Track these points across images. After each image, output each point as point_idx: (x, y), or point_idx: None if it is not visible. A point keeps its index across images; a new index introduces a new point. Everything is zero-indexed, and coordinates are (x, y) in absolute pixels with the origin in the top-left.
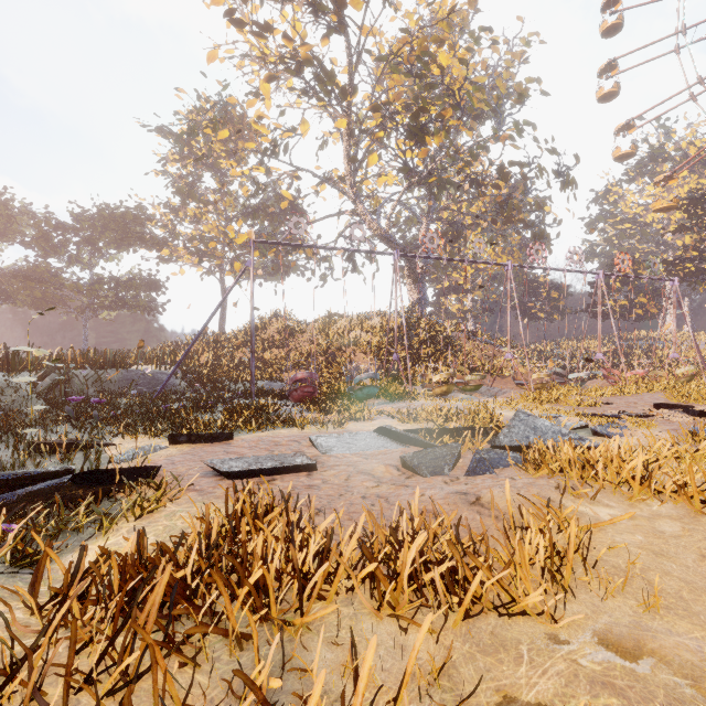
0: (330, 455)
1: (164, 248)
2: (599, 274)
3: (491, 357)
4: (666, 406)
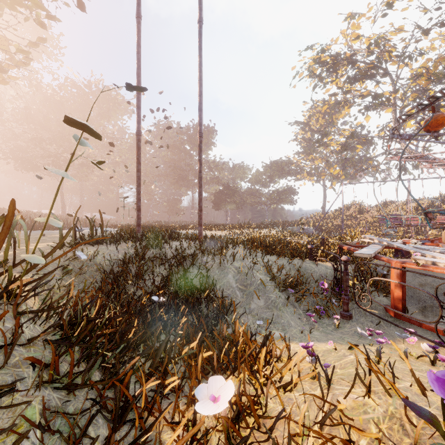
0: None
1: (297, 175)
2: None
3: None
4: None
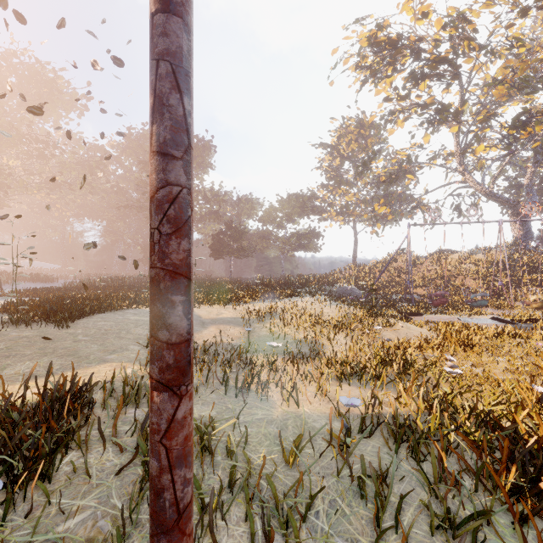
0: (470, 323)
1: (323, 213)
2: None
3: None
4: None
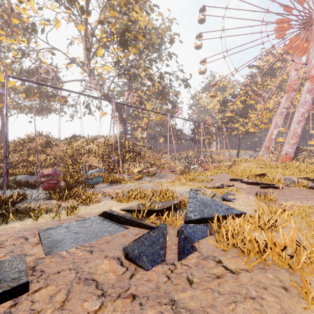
0: (54, 253)
1: None
2: (201, 123)
3: (158, 159)
4: (234, 180)
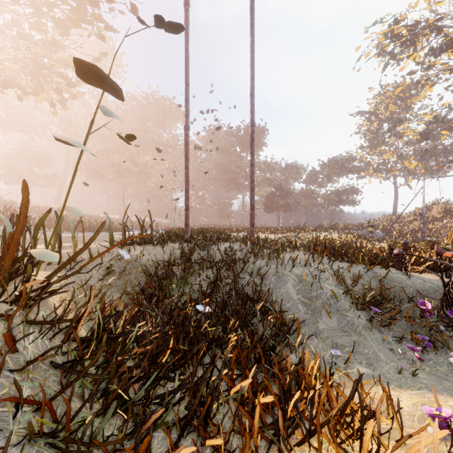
0: None
1: (361, 172)
2: None
3: None
4: None
